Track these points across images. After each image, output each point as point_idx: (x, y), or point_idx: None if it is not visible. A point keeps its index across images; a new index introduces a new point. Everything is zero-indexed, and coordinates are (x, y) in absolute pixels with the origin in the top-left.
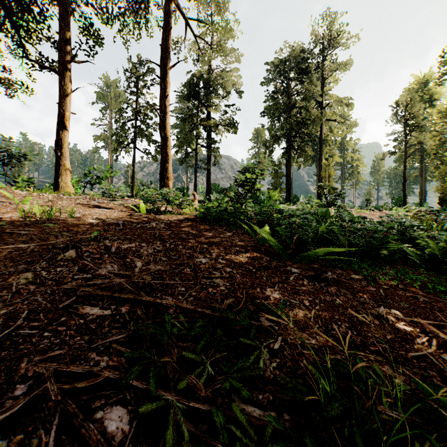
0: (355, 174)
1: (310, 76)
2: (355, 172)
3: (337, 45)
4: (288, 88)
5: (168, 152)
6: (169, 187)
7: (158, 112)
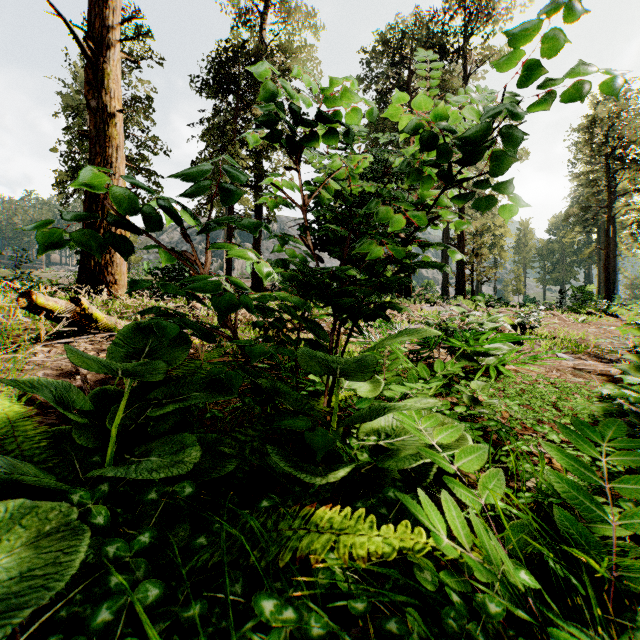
0: (498, 248)
1: (446, 60)
2: (498, 246)
3: (490, 13)
4: (406, 82)
5: (112, 155)
6: (112, 255)
7: (69, 26)
